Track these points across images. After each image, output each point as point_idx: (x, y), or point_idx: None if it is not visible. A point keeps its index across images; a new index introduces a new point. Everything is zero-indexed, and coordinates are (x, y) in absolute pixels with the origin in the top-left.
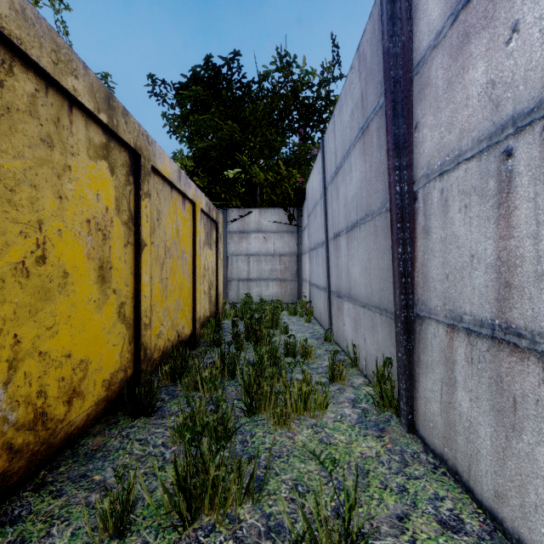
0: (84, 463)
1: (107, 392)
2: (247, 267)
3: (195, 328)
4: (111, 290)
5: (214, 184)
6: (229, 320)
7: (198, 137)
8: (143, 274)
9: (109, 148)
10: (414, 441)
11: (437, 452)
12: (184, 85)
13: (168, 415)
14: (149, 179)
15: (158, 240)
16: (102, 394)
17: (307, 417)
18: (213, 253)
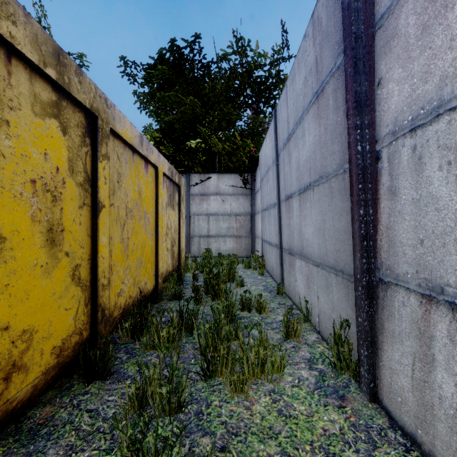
0: (25, 443)
1: (58, 359)
2: (207, 225)
3: (157, 283)
4: (63, 253)
5: (178, 152)
6: (190, 273)
7: (164, 111)
8: (100, 235)
9: (60, 106)
10: (378, 413)
11: (407, 431)
12: (152, 66)
13: (124, 378)
14: (107, 142)
15: (119, 202)
16: (51, 362)
17: (264, 381)
18: (176, 213)
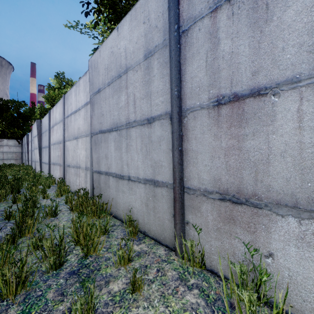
0: None
1: None
2: (3, 156)
3: None
4: None
5: None
6: None
7: None
8: None
9: None
10: None
11: None
12: None
13: None
14: None
15: None
16: None
17: None
18: None
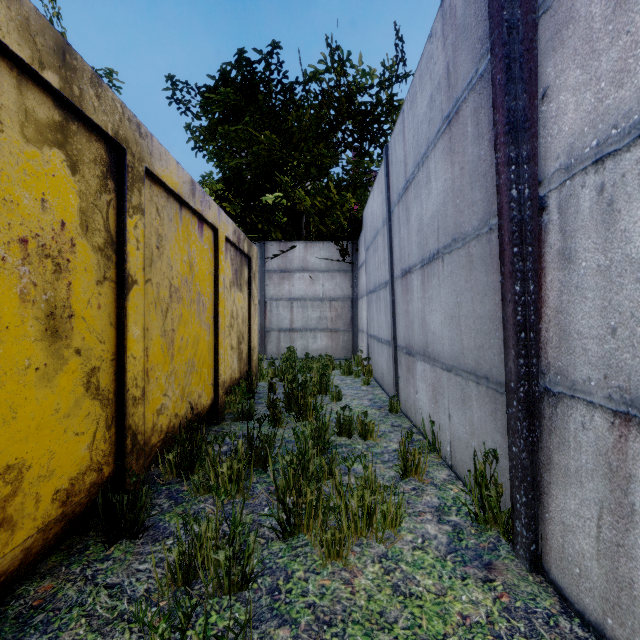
0: (9, 638)
1: (63, 508)
2: (290, 314)
3: (217, 396)
4: (72, 350)
5: (249, 211)
6: (265, 382)
7: (229, 153)
8: (130, 324)
9: (67, 131)
10: (543, 590)
11: (589, 619)
12: (212, 89)
13: (164, 536)
14: (141, 188)
15: (159, 277)
16: (53, 514)
17: (371, 541)
18: (245, 297)
